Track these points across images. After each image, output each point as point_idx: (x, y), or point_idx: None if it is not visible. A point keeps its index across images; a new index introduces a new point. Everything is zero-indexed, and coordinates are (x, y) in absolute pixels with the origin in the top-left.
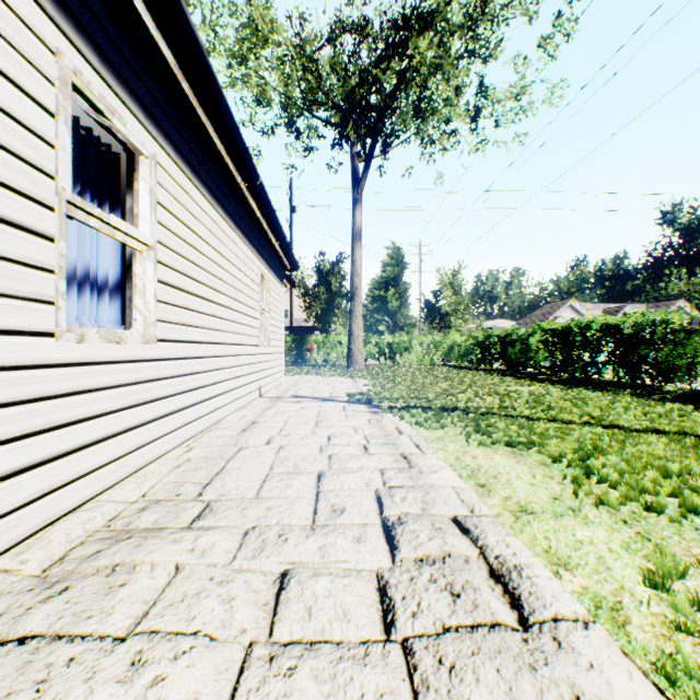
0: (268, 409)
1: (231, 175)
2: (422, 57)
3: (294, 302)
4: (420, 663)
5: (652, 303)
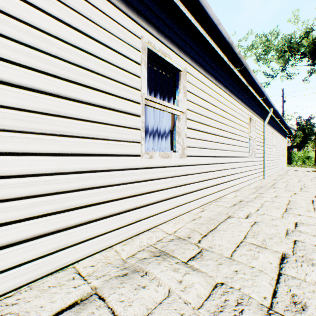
0: (287, 171)
1: (280, 126)
2: None
3: None
4: (314, 179)
5: None
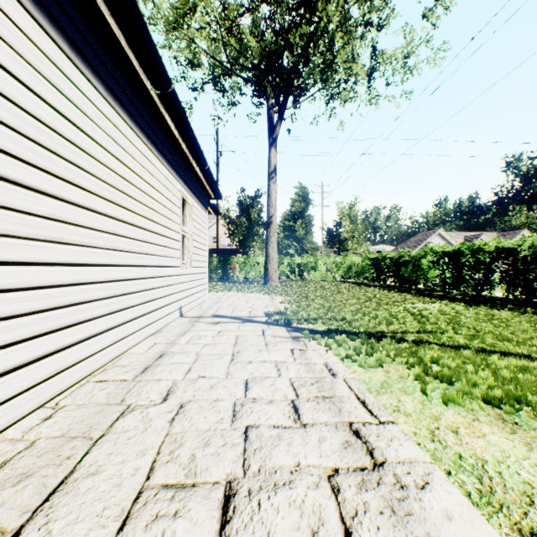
0: (184, 334)
1: (137, 76)
2: (329, 18)
3: (222, 231)
4: None
5: (502, 232)
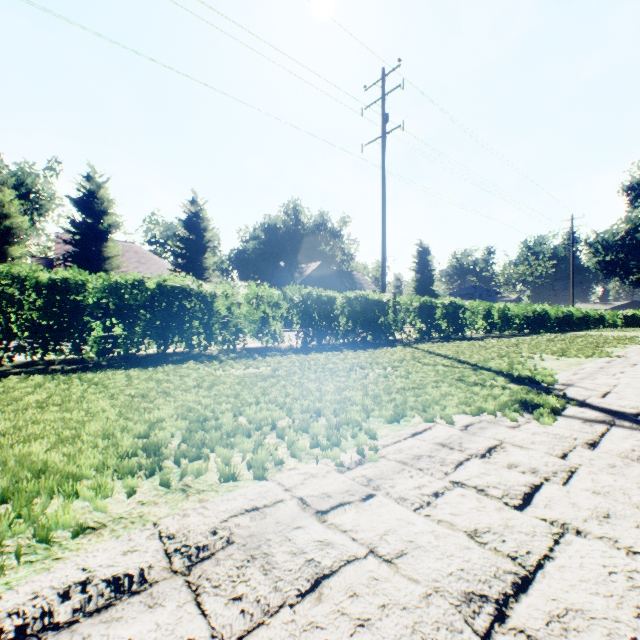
0: None
1: None
2: None
3: None
4: None
5: None
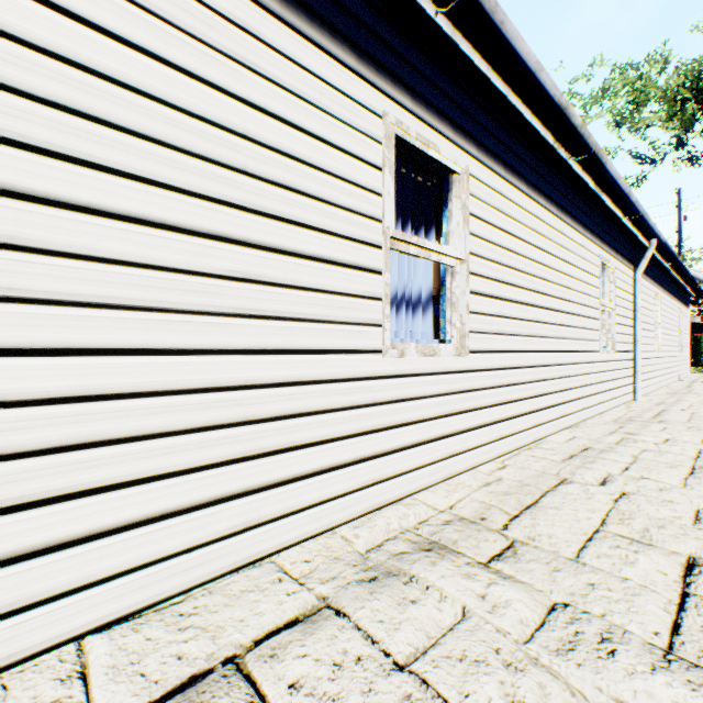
0: (691, 384)
1: (673, 278)
2: None
3: None
4: None
5: None
